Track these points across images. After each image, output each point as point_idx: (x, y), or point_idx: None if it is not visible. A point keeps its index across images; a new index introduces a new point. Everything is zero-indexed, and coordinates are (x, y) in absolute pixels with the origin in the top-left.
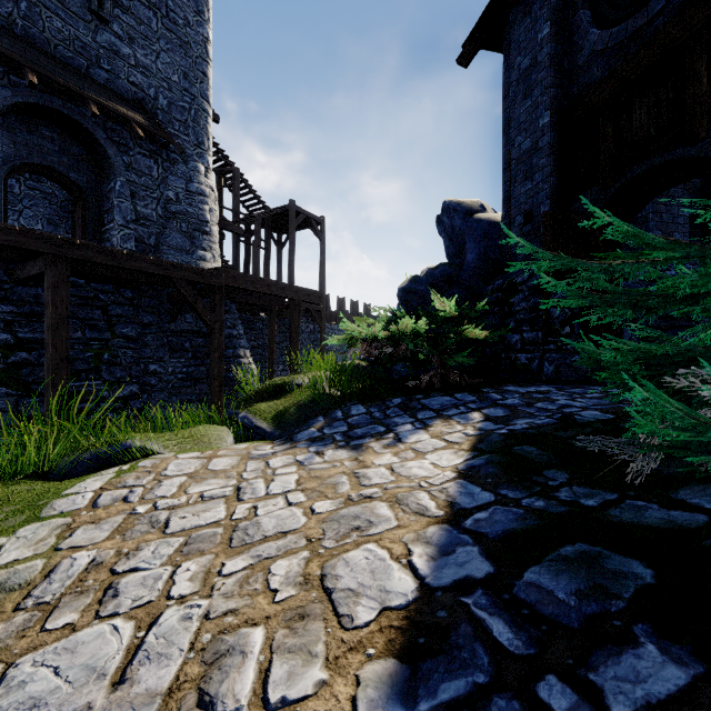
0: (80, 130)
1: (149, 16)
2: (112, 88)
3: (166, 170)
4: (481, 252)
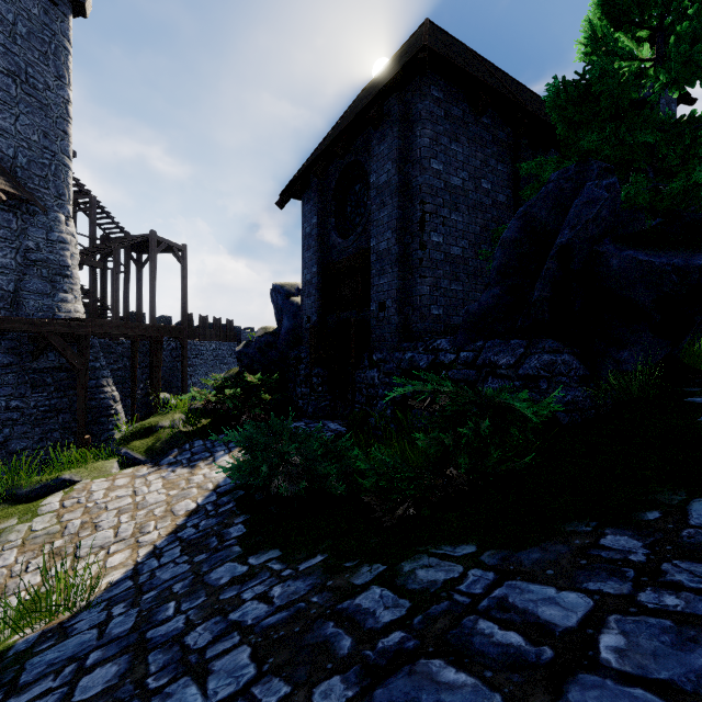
0: None
1: (8, 82)
2: None
3: (25, 222)
4: (291, 328)
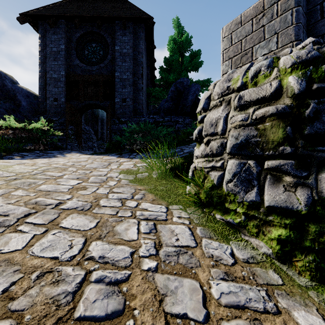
0: None
1: None
2: None
3: None
4: (28, 103)
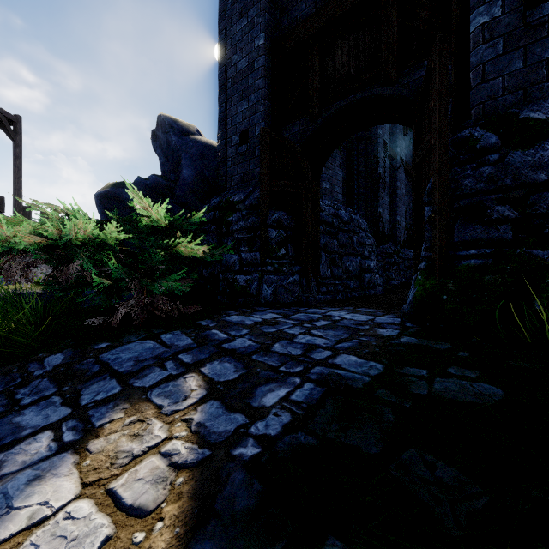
0: None
1: None
2: None
3: None
4: (198, 170)
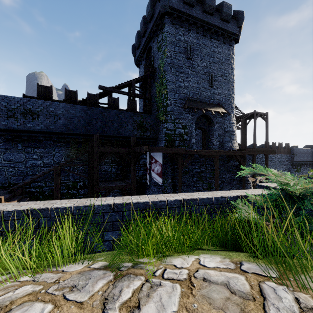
0: (207, 116)
1: (220, 78)
2: (213, 103)
3: (224, 119)
4: None
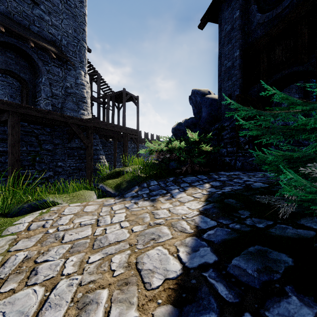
0: (25, 54)
1: (58, 2)
2: (40, 35)
3: (66, 73)
4: (209, 112)
